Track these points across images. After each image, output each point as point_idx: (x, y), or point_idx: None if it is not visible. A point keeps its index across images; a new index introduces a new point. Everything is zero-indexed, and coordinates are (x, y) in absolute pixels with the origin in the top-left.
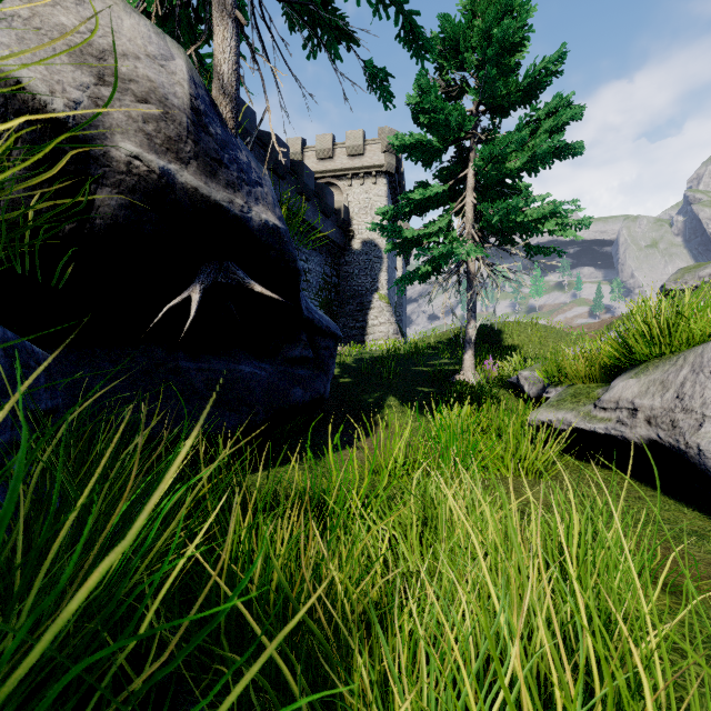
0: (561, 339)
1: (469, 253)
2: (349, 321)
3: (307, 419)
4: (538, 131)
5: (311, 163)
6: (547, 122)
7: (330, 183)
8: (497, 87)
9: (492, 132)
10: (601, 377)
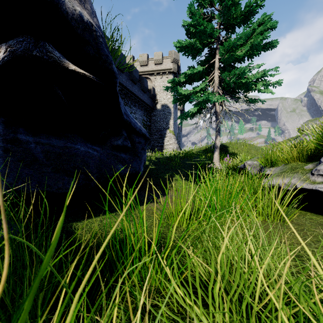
0: (257, 150)
1: (218, 99)
2: (155, 143)
3: (130, 186)
4: (254, 35)
5: (137, 68)
6: (259, 29)
7: (146, 77)
8: (232, 13)
9: (229, 38)
10: (307, 158)
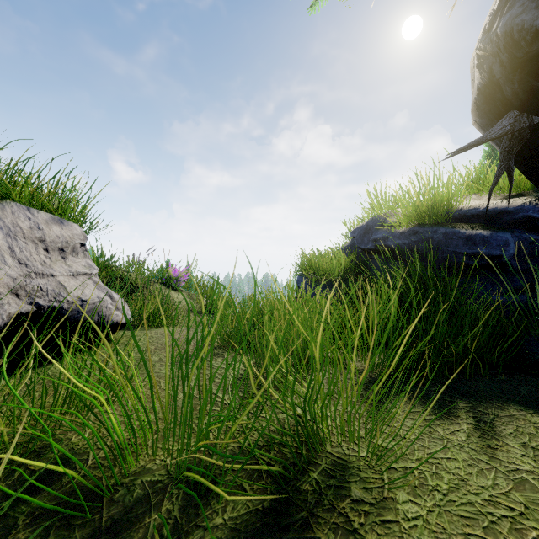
0: None
1: None
2: None
3: None
4: None
5: None
6: None
7: None
8: None
9: None
10: None
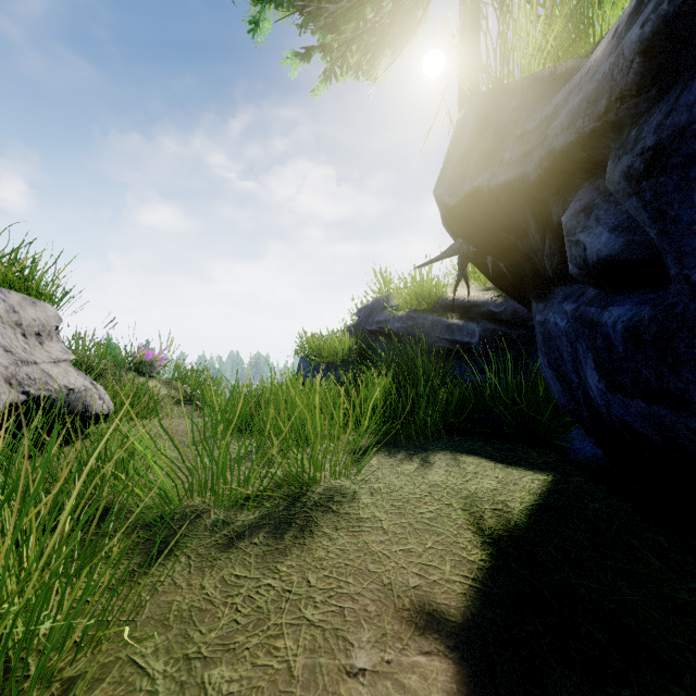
0: None
1: None
2: None
3: None
4: None
5: None
6: None
7: None
8: None
9: None
10: None
